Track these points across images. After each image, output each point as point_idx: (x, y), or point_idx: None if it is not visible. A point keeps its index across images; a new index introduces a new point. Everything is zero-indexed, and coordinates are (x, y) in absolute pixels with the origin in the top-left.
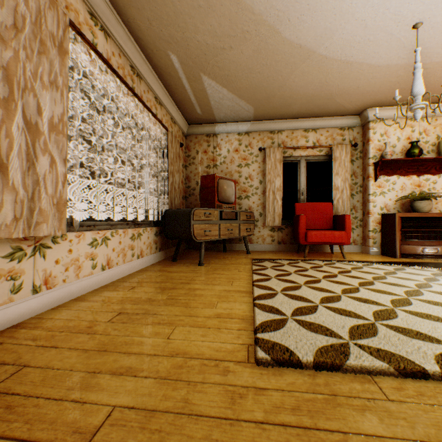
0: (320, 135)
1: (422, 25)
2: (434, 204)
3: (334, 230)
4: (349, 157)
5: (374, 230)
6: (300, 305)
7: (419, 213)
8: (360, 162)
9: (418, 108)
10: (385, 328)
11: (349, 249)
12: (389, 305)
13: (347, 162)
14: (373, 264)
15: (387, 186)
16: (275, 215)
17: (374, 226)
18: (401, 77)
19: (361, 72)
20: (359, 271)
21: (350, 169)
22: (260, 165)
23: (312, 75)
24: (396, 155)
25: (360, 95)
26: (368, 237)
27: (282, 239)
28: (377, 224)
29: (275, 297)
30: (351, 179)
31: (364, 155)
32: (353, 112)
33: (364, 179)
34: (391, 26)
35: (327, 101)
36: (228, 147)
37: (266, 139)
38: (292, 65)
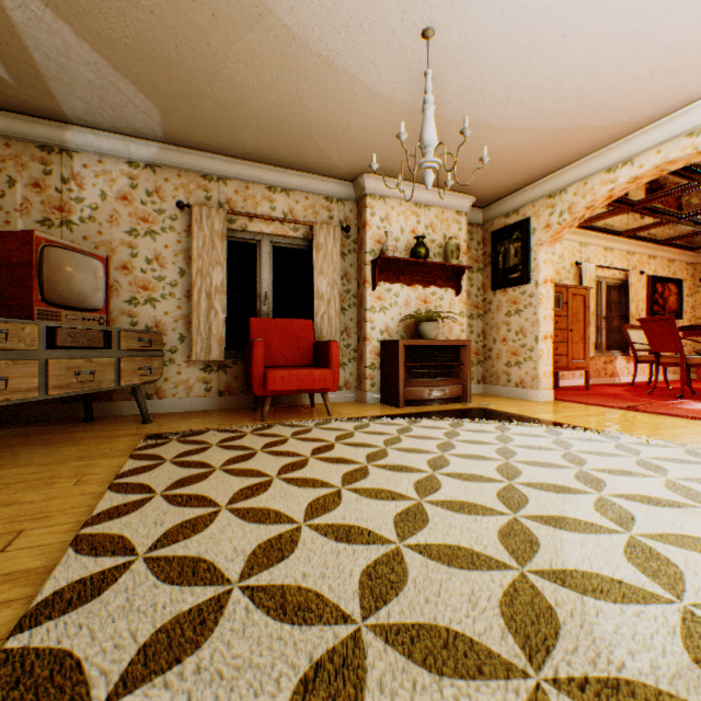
0: (296, 201)
1: (434, 37)
2: (441, 327)
3: (316, 367)
4: (339, 246)
5: (373, 365)
6: (181, 605)
7: (427, 339)
8: (354, 258)
9: (430, 167)
10: (384, 642)
11: (339, 397)
12: (392, 535)
13: (337, 255)
14: (370, 422)
15: (390, 299)
16: (212, 339)
17: (373, 360)
18: (407, 130)
19: (354, 98)
20: (348, 443)
21: (341, 267)
22: (181, 238)
23: (272, 69)
24: (400, 253)
25: (353, 144)
26: (365, 377)
27: (228, 387)
28: (377, 357)
29: (118, 582)
30: (343, 284)
31: (360, 248)
32: (346, 176)
33: (360, 286)
34: (395, 15)
35: (303, 139)
36: (105, 187)
37: (196, 189)
38: (229, 26)
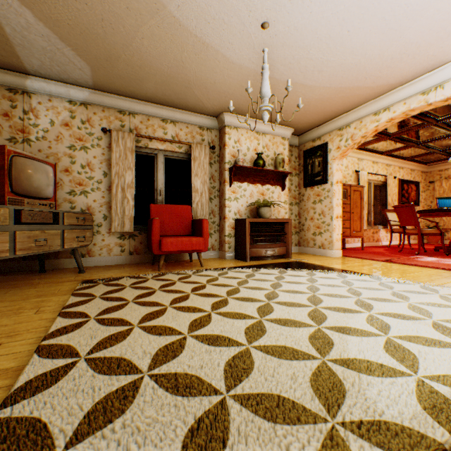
0: (180, 129)
1: (269, 28)
2: (272, 211)
3: (193, 236)
4: (208, 159)
5: (230, 235)
6: (111, 387)
7: (264, 218)
8: (218, 166)
9: (266, 110)
10: (240, 405)
11: (208, 255)
12: (244, 340)
13: (207, 164)
14: (228, 271)
15: (240, 192)
16: (125, 218)
17: (230, 231)
18: (251, 85)
19: (218, 64)
20: (215, 284)
21: (209, 172)
22: (104, 151)
23: (166, 44)
24: (247, 163)
25: (217, 94)
26: (225, 242)
27: (136, 249)
28: (232, 229)
29: (68, 374)
30: (211, 183)
31: (221, 160)
32: (212, 113)
33: (221, 184)
34: (245, 13)
35: (185, 89)
36: (53, 117)
37: (114, 120)
38: (137, 15)
